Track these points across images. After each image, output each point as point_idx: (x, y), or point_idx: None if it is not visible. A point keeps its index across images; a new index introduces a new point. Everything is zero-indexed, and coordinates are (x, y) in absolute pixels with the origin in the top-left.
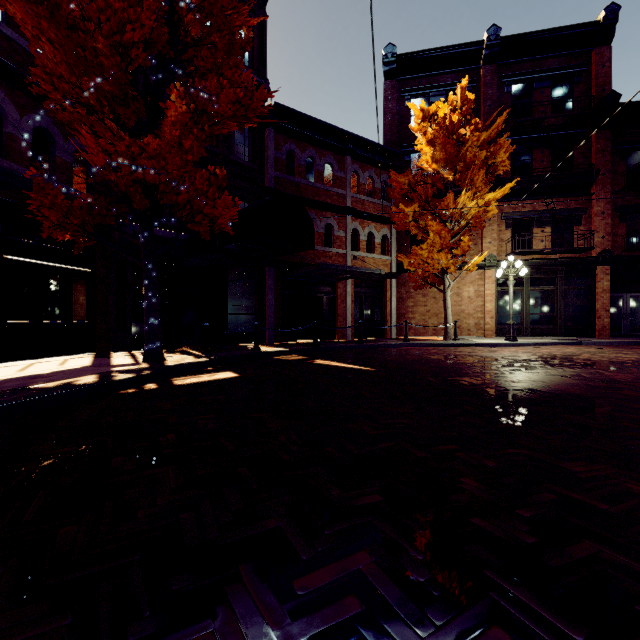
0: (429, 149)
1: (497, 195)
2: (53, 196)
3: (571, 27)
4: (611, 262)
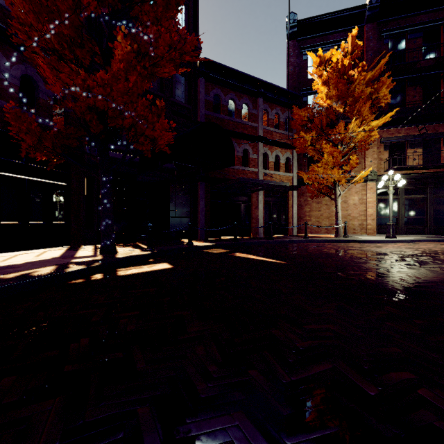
0: (324, 88)
1: (379, 122)
2: (28, 123)
3: None
4: None
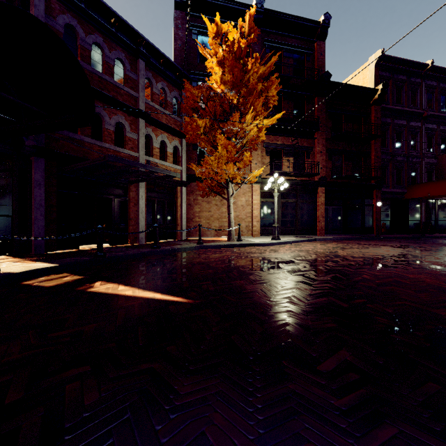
0: (219, 70)
1: (268, 123)
2: None
3: (305, 20)
4: (326, 185)
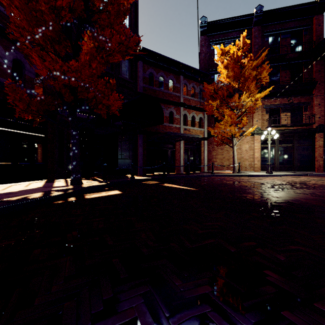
0: (225, 71)
1: (262, 95)
2: (21, 94)
3: (301, 4)
4: (324, 131)
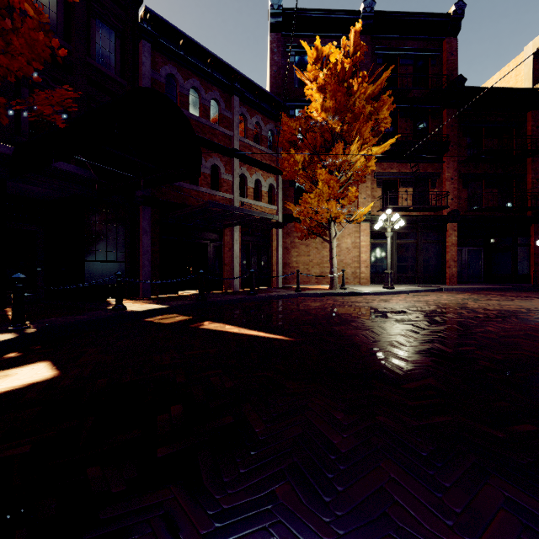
0: (319, 96)
1: (379, 150)
2: None
3: (430, 15)
4: (458, 220)
